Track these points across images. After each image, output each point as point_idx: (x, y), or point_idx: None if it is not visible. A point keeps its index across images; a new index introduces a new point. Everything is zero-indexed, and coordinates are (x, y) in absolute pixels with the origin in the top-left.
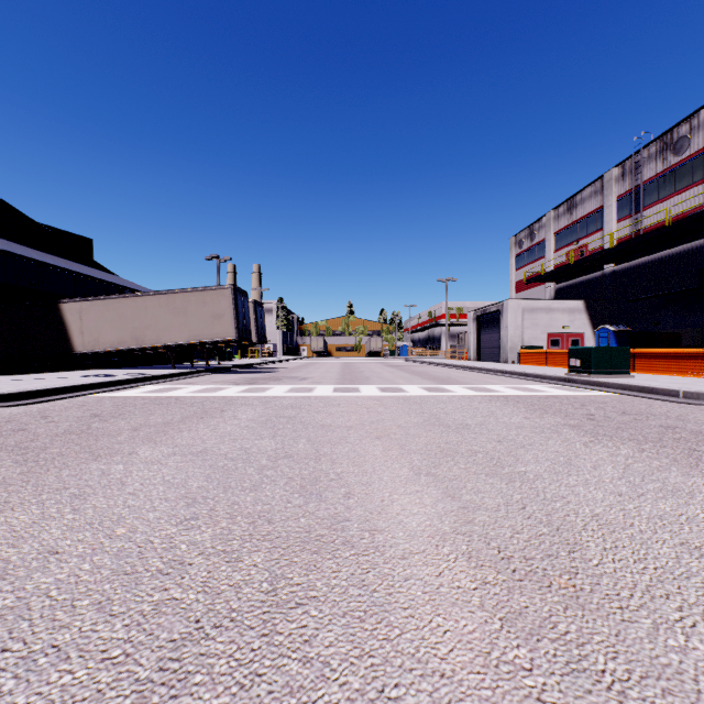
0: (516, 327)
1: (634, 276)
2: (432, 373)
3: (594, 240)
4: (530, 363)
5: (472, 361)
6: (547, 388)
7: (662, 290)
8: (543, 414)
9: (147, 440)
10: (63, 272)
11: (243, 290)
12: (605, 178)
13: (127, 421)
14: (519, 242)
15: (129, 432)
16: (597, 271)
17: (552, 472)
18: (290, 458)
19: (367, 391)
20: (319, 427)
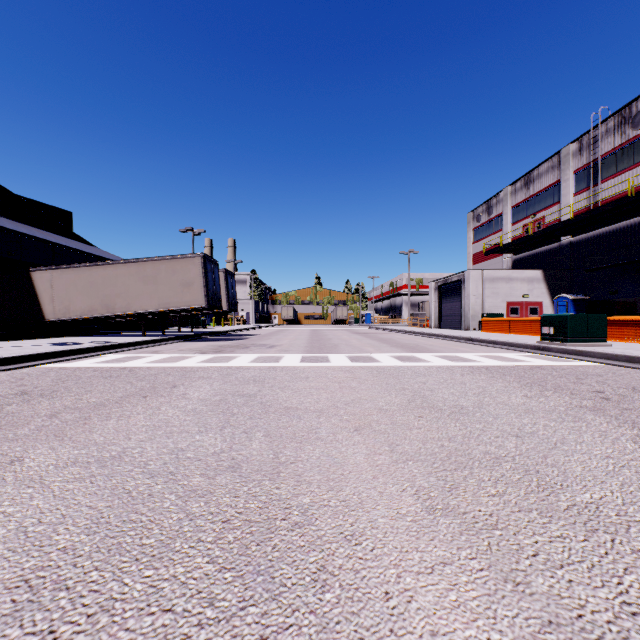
0: (477, 296)
1: (591, 247)
2: (399, 340)
3: (553, 212)
4: (492, 330)
5: (434, 328)
6: (524, 357)
7: (622, 260)
8: (544, 390)
9: (55, 434)
10: (41, 243)
11: (213, 259)
12: (562, 153)
13: (52, 402)
14: (477, 216)
15: (41, 420)
16: (554, 242)
17: (639, 505)
18: (236, 470)
19: (337, 360)
20: (282, 411)
